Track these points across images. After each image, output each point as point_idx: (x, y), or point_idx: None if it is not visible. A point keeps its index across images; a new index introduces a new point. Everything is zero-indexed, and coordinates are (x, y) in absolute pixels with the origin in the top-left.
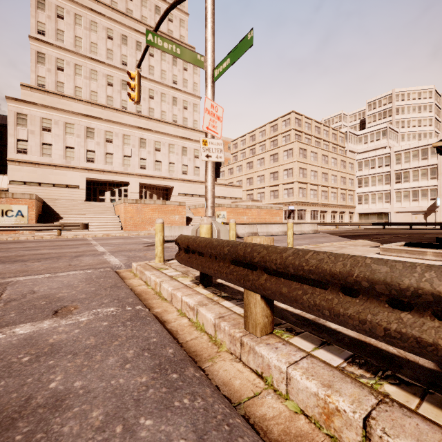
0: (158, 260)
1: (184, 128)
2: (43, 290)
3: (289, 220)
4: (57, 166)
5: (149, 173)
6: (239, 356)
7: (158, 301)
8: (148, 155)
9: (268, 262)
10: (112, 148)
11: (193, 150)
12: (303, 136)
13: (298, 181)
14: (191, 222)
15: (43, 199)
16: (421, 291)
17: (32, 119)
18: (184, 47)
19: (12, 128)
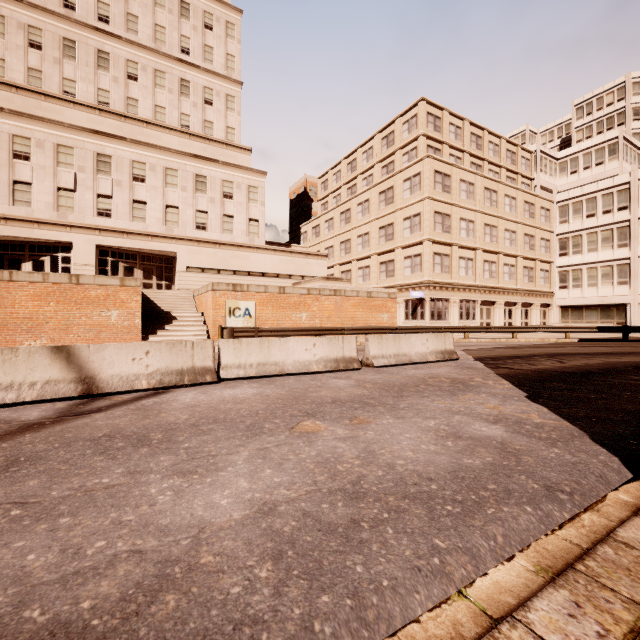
0: None
1: (202, 139)
2: None
3: None
4: None
5: (119, 224)
6: None
7: None
8: (115, 188)
9: None
10: (28, 172)
11: (221, 182)
12: (445, 151)
13: (432, 239)
14: (167, 325)
15: None
16: None
17: None
18: None
19: None
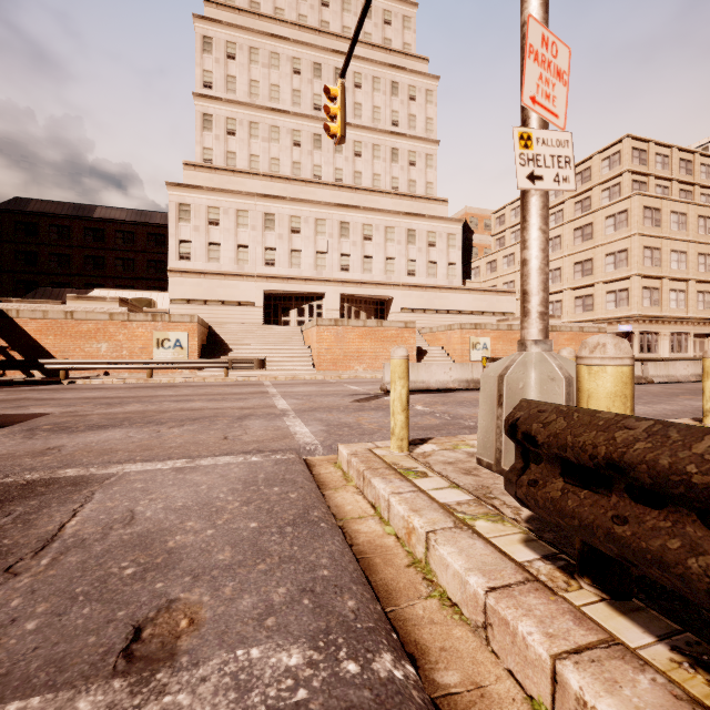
0: (396, 446)
1: (409, 197)
2: (152, 513)
3: (708, 352)
4: (227, 274)
5: (354, 276)
6: None
7: (431, 611)
8: (352, 247)
9: None
10: (299, 242)
11: (426, 233)
12: (651, 183)
13: (641, 274)
14: (425, 356)
15: (210, 323)
16: None
17: (197, 210)
18: None
19: (173, 226)
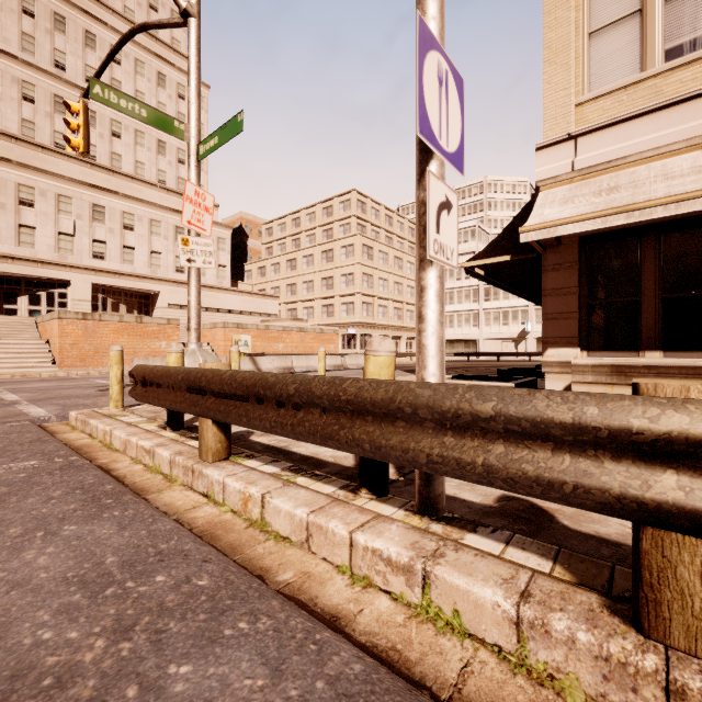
0: (114, 405)
1: (178, 194)
2: None
3: (319, 349)
4: None
5: (111, 266)
6: (191, 485)
7: (106, 453)
8: (109, 234)
9: (211, 385)
10: (33, 217)
11: None
12: (369, 227)
13: (361, 292)
14: None
15: None
16: (283, 391)
17: None
18: (153, 109)
19: None
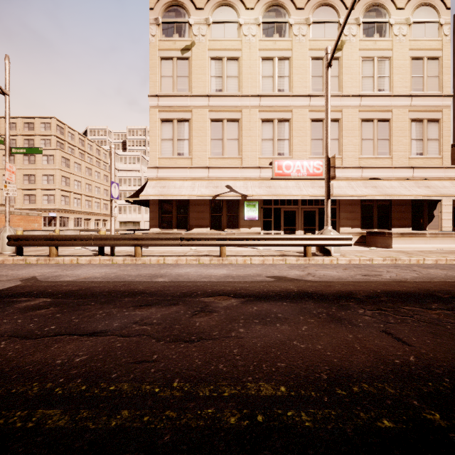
0: None
1: None
2: None
3: (56, 228)
4: None
5: None
6: (48, 263)
7: None
8: None
9: (58, 238)
10: None
11: None
12: (66, 145)
13: (61, 189)
14: None
15: None
16: (84, 238)
17: None
18: None
19: None
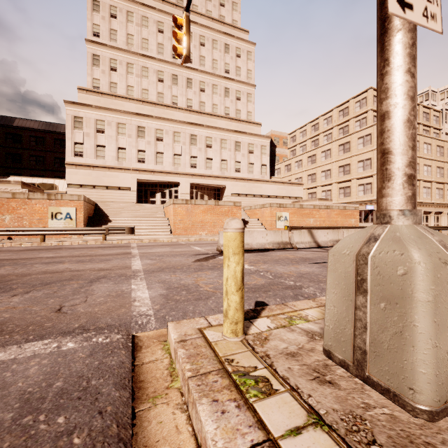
0: (230, 330)
1: (236, 120)
2: None
3: None
4: (110, 167)
5: (200, 171)
6: None
7: None
8: (198, 152)
9: None
10: (162, 147)
11: (247, 144)
12: None
13: None
14: (247, 225)
15: (97, 202)
16: None
17: (88, 122)
18: None
19: (69, 132)
